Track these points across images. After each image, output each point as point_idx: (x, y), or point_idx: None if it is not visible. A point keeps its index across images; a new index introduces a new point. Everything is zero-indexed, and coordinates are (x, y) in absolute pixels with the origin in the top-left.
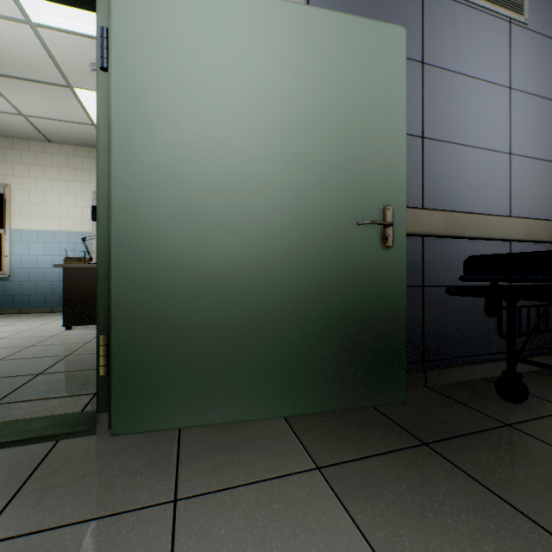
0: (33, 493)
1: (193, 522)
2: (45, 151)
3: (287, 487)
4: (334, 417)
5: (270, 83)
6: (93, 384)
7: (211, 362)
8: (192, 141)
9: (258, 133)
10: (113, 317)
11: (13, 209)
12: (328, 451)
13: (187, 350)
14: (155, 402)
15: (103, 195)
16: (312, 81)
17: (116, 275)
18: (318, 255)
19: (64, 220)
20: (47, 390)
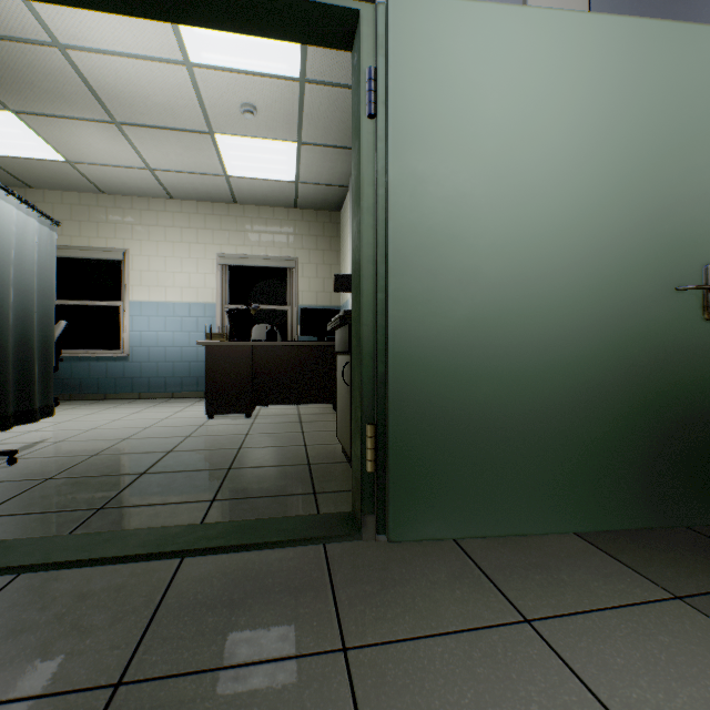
0: (353, 599)
1: (572, 647)
2: (165, 209)
3: (657, 617)
4: (641, 536)
5: (564, 116)
6: (301, 482)
7: (496, 461)
8: (475, 194)
9: (550, 179)
10: (390, 405)
11: (132, 278)
12: (672, 578)
13: (469, 445)
14: (434, 506)
15: (367, 262)
16: (615, 110)
17: (392, 355)
18: (622, 330)
19: (185, 289)
20: (256, 487)
